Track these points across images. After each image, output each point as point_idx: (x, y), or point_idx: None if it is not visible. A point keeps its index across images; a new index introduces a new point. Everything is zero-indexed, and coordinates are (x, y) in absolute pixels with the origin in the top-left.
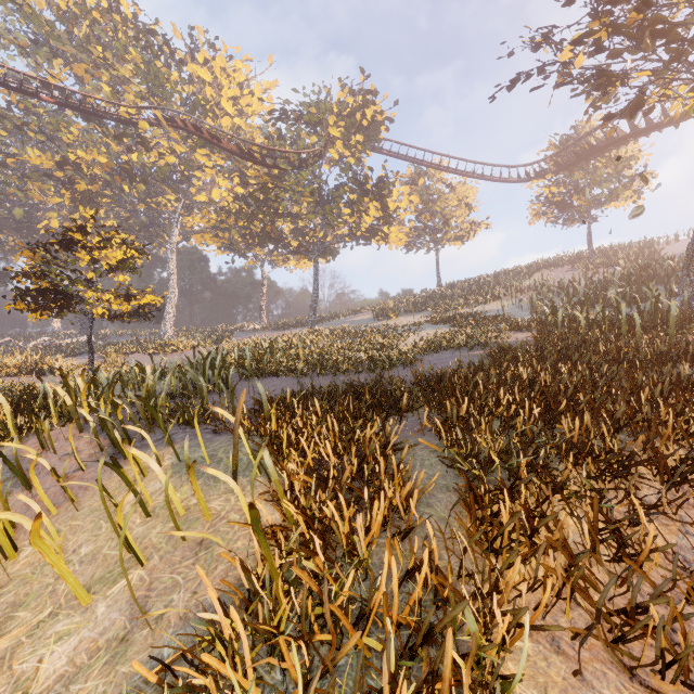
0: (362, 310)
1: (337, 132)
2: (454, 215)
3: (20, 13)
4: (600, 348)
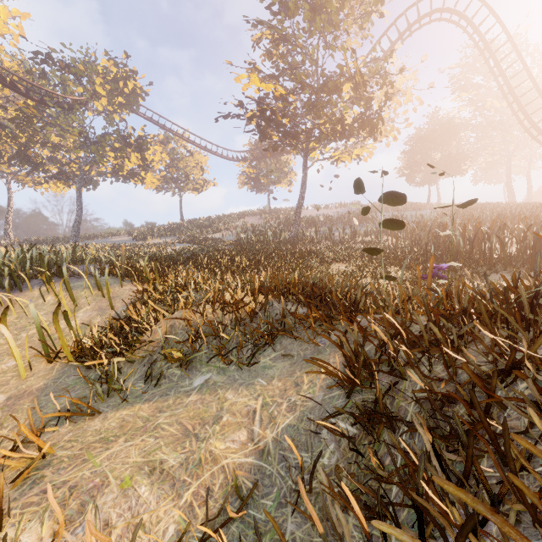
0: (119, 234)
1: (103, 91)
2: (193, 173)
3: None
4: (257, 248)
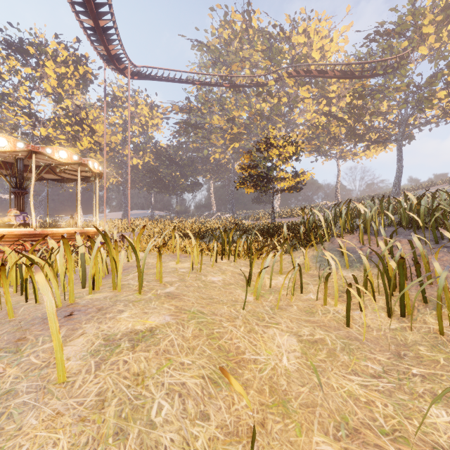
0: (433, 184)
1: (431, 29)
2: None
3: (208, 51)
4: None
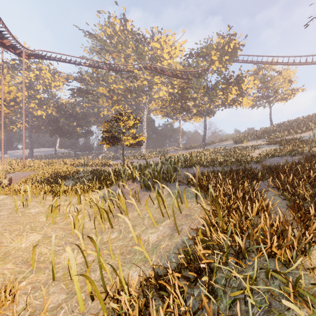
0: (227, 139)
1: (216, 57)
2: (281, 87)
3: (96, 40)
4: None
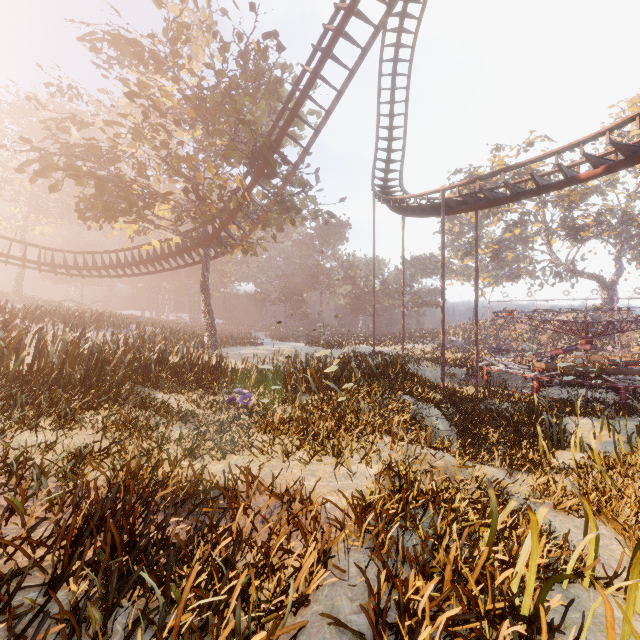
0: None
1: None
2: None
3: None
4: None
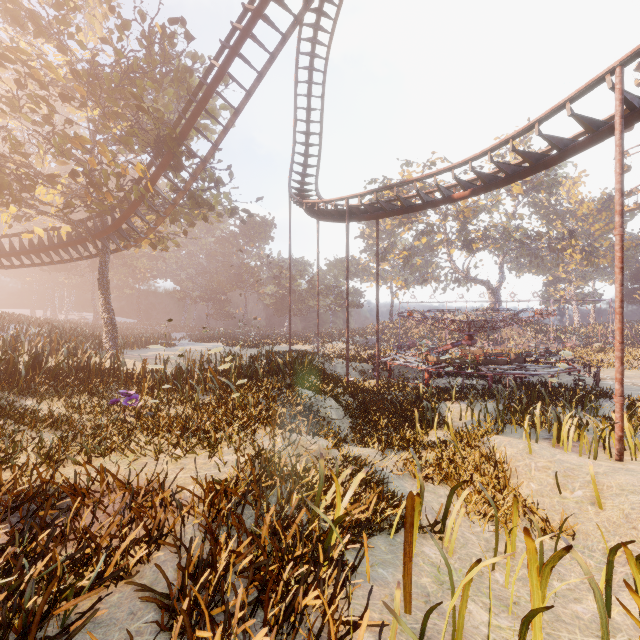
0: None
1: None
2: None
3: None
4: None
